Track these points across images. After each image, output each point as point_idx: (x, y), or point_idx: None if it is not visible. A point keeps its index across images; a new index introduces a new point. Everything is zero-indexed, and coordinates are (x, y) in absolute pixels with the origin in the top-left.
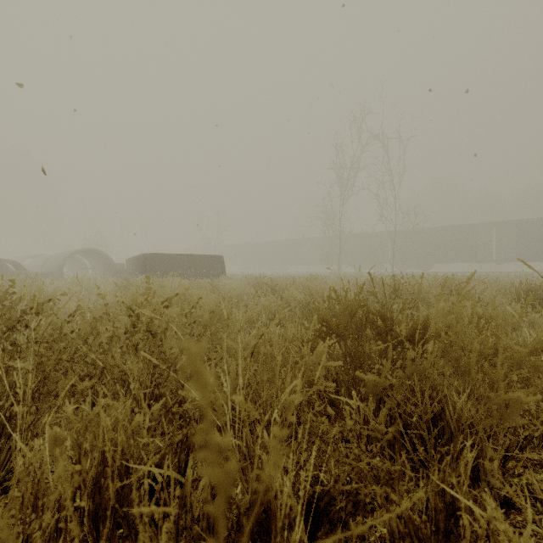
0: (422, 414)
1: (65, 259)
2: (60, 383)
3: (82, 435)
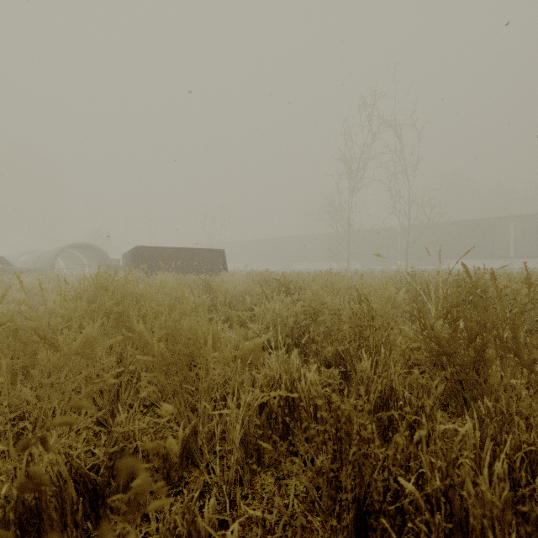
0: None
1: (57, 254)
2: None
3: None
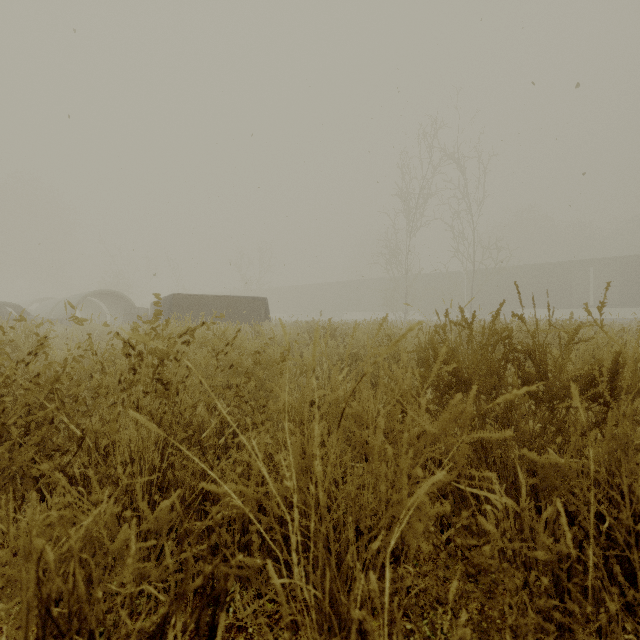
0: (631, 523)
1: (78, 302)
2: (5, 465)
3: (25, 563)
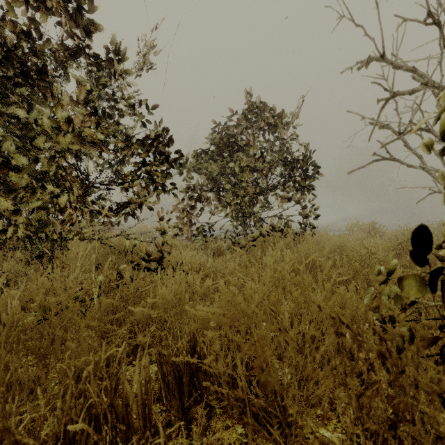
0: None
1: None
2: None
3: None
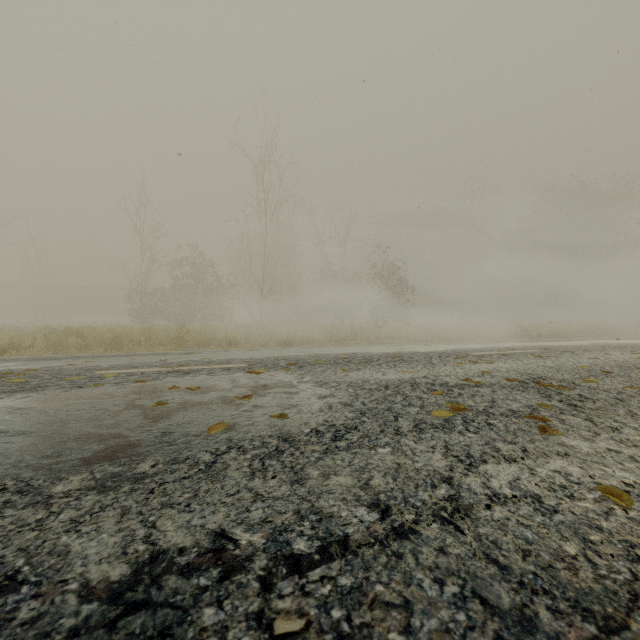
0: None
1: None
2: None
3: None
